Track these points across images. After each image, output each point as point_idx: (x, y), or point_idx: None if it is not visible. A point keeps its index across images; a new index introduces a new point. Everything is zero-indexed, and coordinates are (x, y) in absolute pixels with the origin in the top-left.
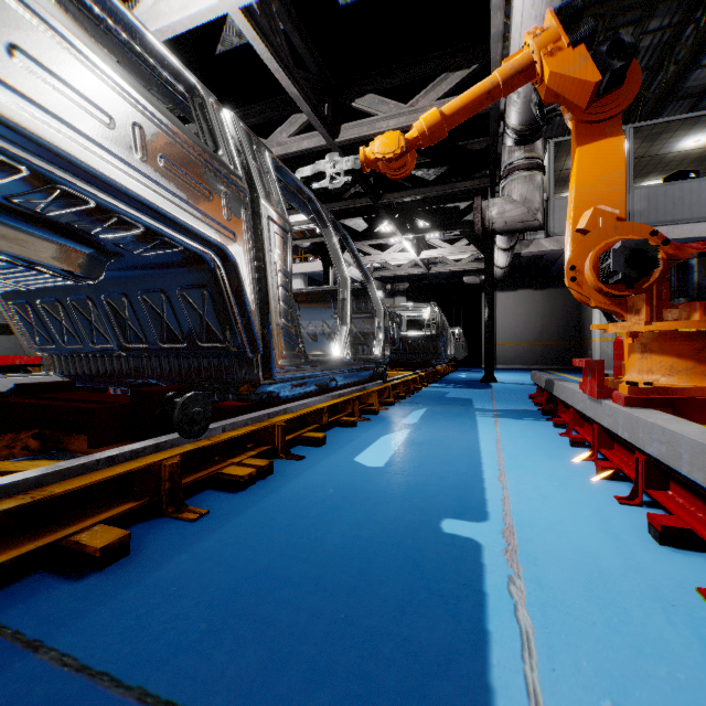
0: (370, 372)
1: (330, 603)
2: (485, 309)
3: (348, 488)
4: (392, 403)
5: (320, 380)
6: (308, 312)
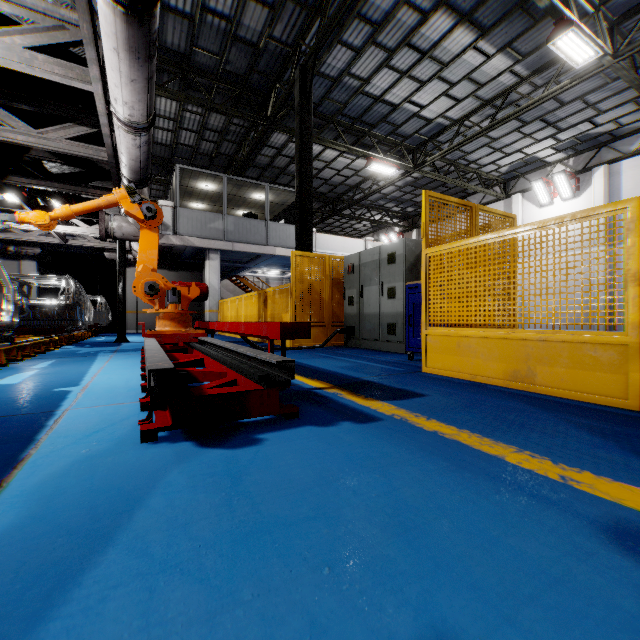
0: None
1: (0, 406)
2: (119, 286)
3: None
4: (22, 359)
5: None
6: None
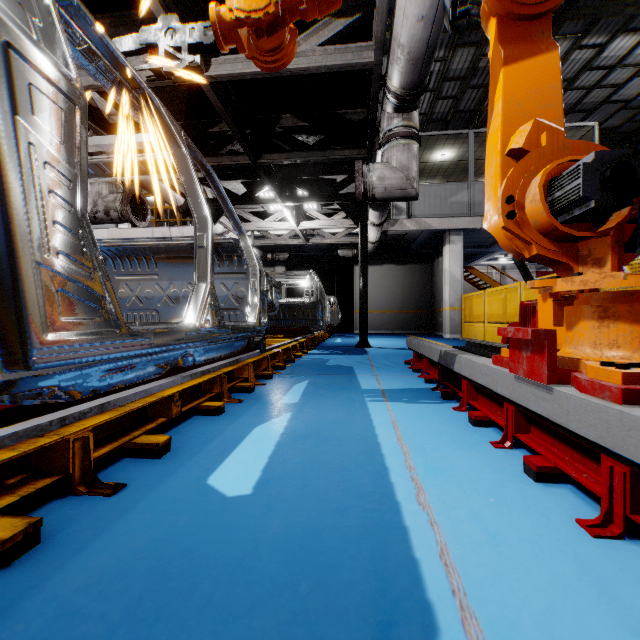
0: (243, 342)
1: None
2: (361, 278)
3: (178, 568)
4: (270, 375)
5: (164, 357)
6: (168, 270)
